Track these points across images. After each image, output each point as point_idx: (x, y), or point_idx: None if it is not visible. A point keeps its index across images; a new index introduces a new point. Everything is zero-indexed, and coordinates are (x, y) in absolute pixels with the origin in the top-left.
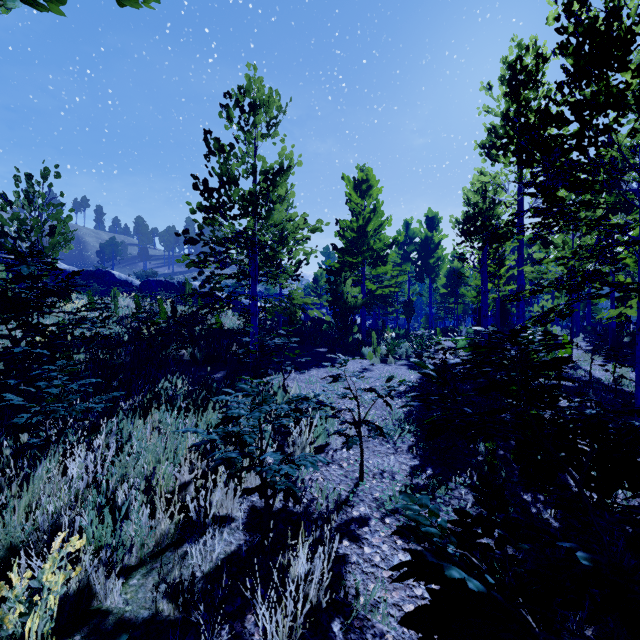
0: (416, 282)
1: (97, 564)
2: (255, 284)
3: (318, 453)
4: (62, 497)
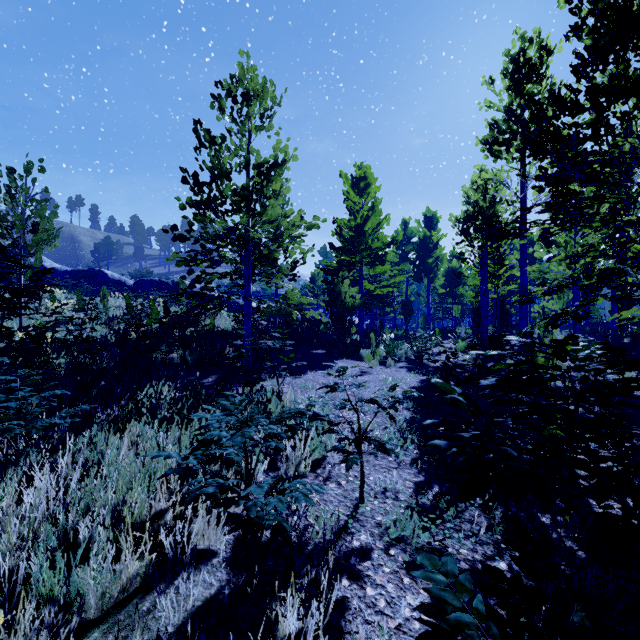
0: (414, 282)
1: (40, 627)
2: (248, 284)
3: (314, 468)
4: (12, 533)
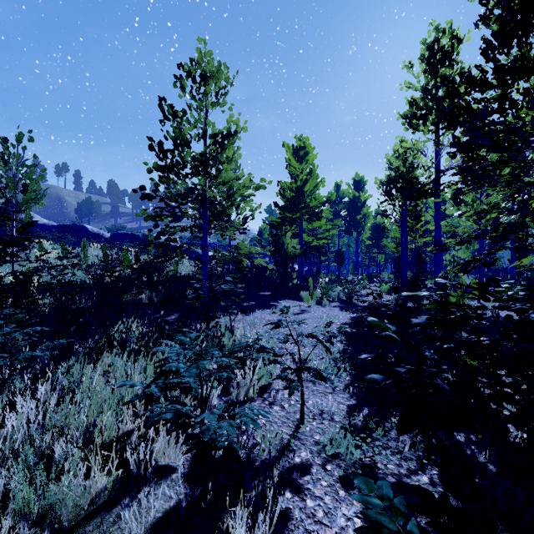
0: (345, 235)
1: None
2: (206, 236)
3: (261, 393)
4: None
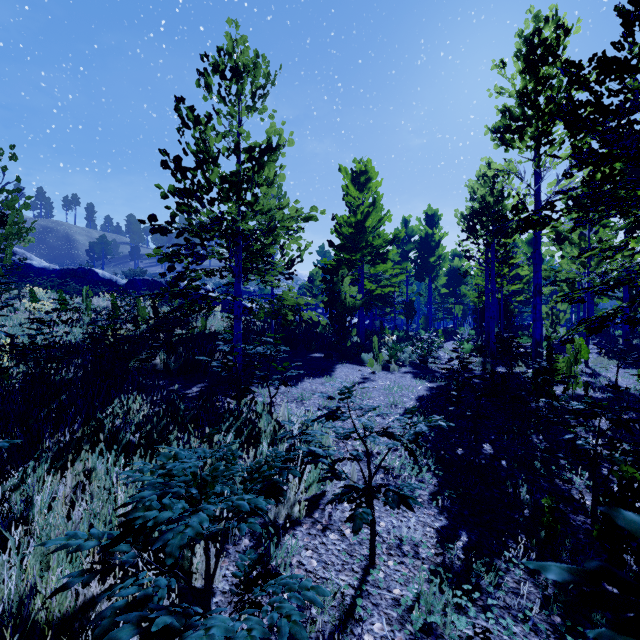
0: (414, 282)
1: None
2: (239, 282)
3: (310, 510)
4: None
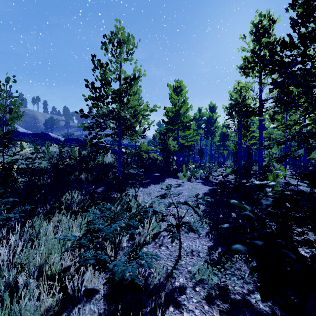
0: (204, 139)
1: None
2: (120, 139)
3: (154, 238)
4: None
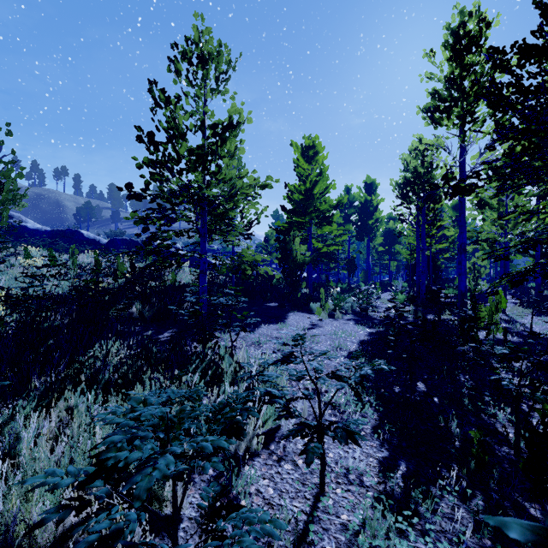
0: (354, 241)
1: None
2: (204, 241)
3: (267, 443)
4: None
